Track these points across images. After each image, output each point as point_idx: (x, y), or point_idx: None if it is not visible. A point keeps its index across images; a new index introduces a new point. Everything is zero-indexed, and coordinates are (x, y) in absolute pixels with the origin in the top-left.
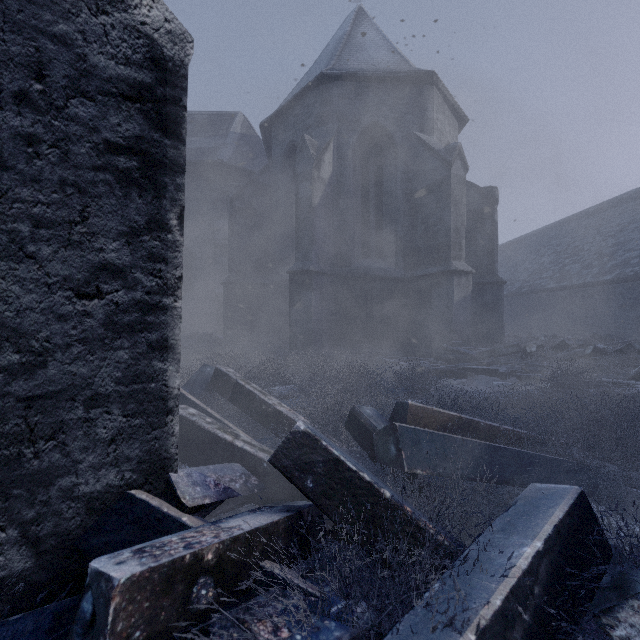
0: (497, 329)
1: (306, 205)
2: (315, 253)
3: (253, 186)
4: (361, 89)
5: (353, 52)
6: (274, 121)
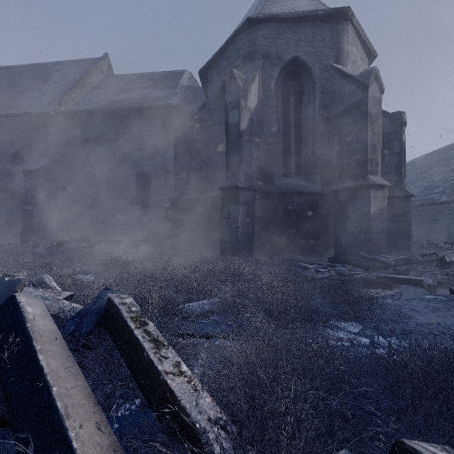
0: (405, 237)
1: (234, 130)
2: (242, 171)
3: (193, 120)
4: (283, 29)
5: (275, 1)
6: (210, 67)
